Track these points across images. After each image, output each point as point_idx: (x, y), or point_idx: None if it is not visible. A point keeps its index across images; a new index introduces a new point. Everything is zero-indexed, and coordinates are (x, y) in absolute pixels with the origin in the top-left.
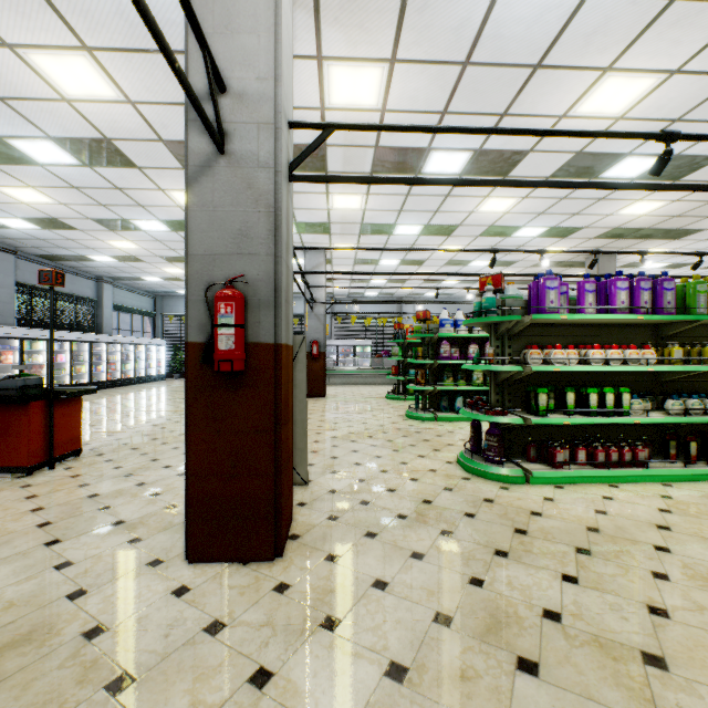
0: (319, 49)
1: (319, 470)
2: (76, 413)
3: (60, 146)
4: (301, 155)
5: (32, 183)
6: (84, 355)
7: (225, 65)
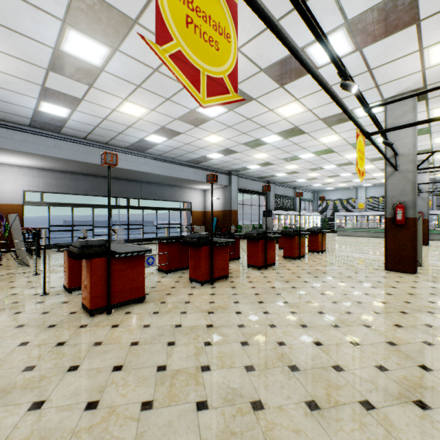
0: (427, 109)
1: (426, 265)
2: (324, 238)
3: (312, 153)
4: (421, 162)
5: (296, 163)
6: (292, 220)
7: (396, 148)
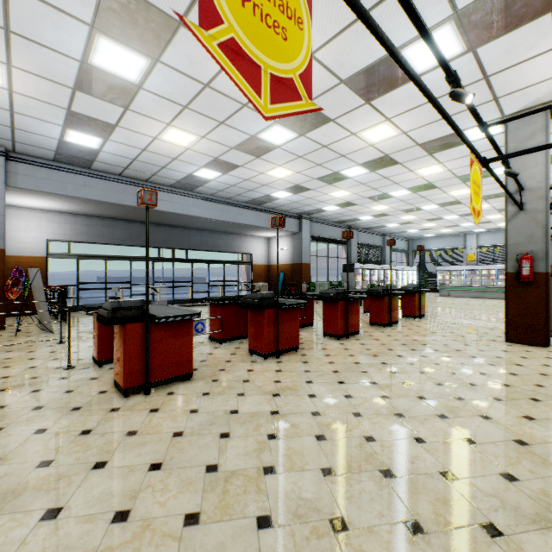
0: None
1: None
2: (423, 299)
3: (407, 190)
4: None
5: (385, 203)
6: (380, 277)
7: (522, 181)
